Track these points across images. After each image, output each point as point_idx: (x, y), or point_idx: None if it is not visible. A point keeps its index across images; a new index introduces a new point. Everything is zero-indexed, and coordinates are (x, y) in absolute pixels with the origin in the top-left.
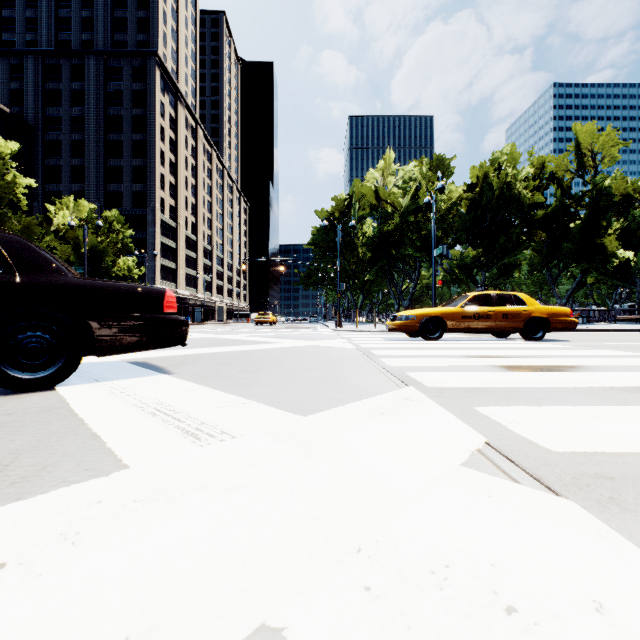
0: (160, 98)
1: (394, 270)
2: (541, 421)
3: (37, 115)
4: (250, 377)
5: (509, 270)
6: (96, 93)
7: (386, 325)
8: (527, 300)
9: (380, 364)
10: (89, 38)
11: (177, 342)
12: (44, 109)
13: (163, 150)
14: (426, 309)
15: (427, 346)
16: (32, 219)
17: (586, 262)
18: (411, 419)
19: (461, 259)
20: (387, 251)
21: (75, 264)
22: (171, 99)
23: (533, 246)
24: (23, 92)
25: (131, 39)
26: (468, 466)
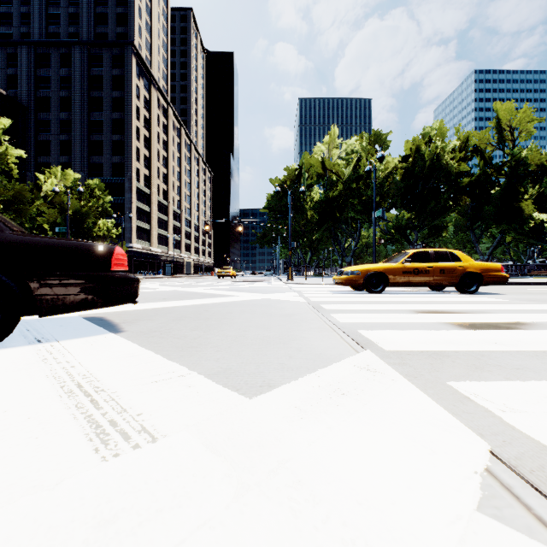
0: (136, 82)
1: (338, 230)
2: (540, 408)
3: (30, 97)
4: (200, 336)
5: (438, 230)
6: (81, 78)
7: (333, 279)
8: (462, 257)
9: (331, 320)
10: (75, 31)
11: (126, 300)
12: (36, 92)
13: (138, 127)
14: (370, 265)
15: (372, 300)
16: (23, 186)
17: (505, 223)
18: (379, 404)
19: (396, 221)
20: (332, 214)
21: (61, 225)
22: (145, 83)
23: (459, 209)
24: (18, 77)
25: (111, 31)
26: (483, 506)
